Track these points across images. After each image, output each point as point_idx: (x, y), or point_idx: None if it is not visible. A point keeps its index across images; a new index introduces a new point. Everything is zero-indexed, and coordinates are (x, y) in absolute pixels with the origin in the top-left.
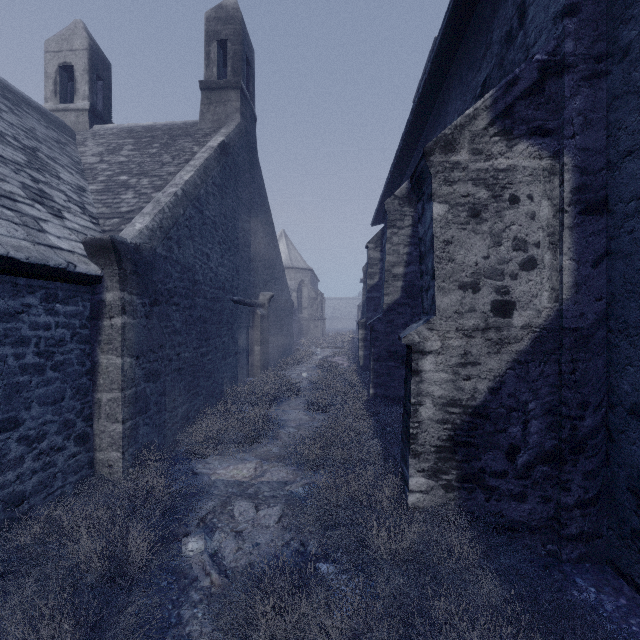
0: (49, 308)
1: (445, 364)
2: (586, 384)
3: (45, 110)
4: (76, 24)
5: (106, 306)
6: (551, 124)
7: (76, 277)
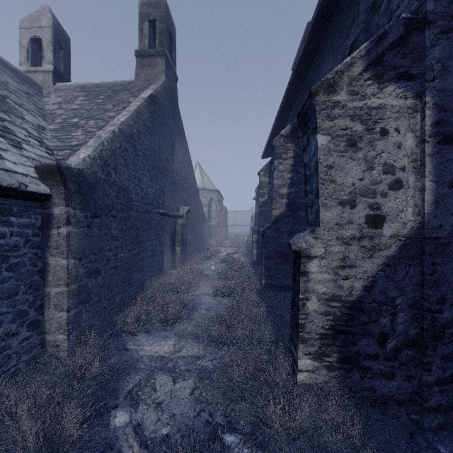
0: (4, 220)
1: (327, 266)
2: (444, 283)
3: (19, 71)
4: (43, 8)
5: (54, 218)
6: (414, 70)
7: (27, 195)
